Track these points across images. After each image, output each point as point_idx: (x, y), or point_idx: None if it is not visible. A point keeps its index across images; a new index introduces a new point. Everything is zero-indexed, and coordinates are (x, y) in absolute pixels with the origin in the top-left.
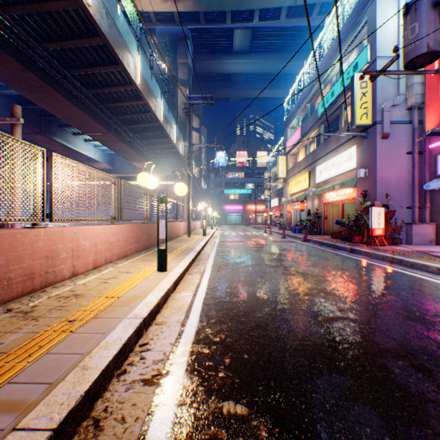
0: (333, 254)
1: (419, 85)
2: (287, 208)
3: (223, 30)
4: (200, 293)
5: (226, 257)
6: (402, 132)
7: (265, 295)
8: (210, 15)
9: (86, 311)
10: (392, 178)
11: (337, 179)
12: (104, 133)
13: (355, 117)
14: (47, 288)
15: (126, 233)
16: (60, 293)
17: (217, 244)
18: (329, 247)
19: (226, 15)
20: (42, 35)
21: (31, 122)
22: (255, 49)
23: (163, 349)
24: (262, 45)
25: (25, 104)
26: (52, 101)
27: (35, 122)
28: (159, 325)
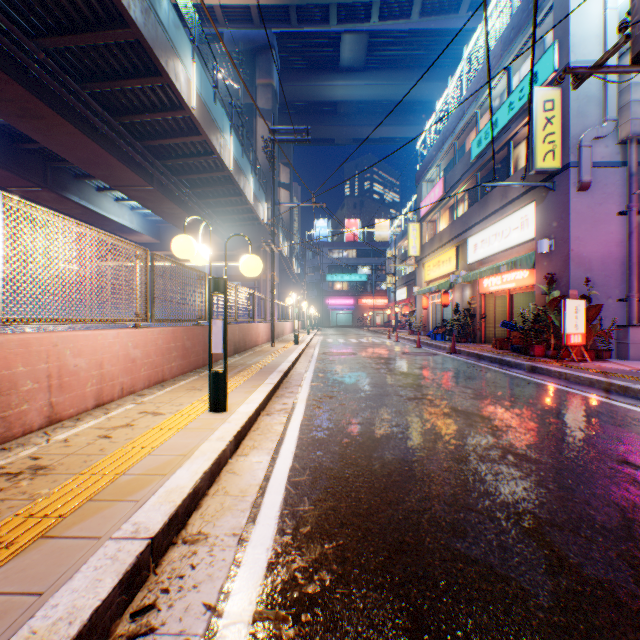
0: (504, 375)
1: (638, 104)
2: (421, 302)
3: (326, 35)
4: (283, 457)
5: (331, 381)
6: (611, 180)
7: (404, 462)
8: (305, 11)
9: (34, 515)
10: (595, 253)
11: (501, 256)
12: (142, 186)
13: (534, 156)
14: None
15: (162, 342)
16: (6, 463)
17: (316, 358)
18: (494, 364)
19: (330, 11)
20: (37, 25)
21: (30, 169)
22: (373, 65)
23: (186, 629)
24: (383, 58)
25: (19, 142)
26: (58, 134)
27: (36, 170)
28: (191, 545)
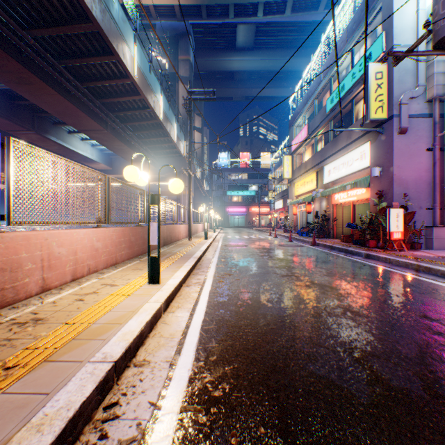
0: (348, 260)
1: (440, 75)
2: (292, 210)
3: (226, 25)
4: (198, 314)
5: (229, 264)
6: (421, 126)
7: (278, 317)
8: (212, 9)
9: (39, 348)
10: (411, 177)
11: (347, 178)
12: (100, 130)
13: (369, 110)
14: (3, 309)
15: (115, 237)
16: (17, 316)
17: (220, 248)
18: (341, 252)
19: (229, 9)
20: (29, 20)
21: (22, 118)
22: (259, 46)
23: (138, 416)
24: (266, 41)
25: (15, 100)
26: (42, 95)
27: (27, 119)
28: (139, 367)
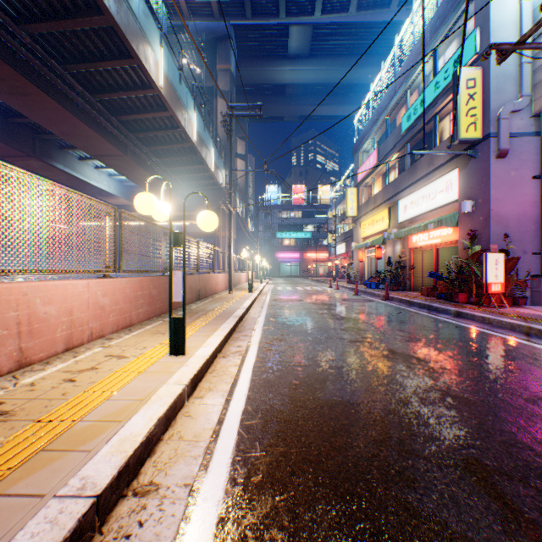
0: (433, 319)
1: None
2: (358, 256)
3: (276, 27)
4: (237, 400)
5: (280, 325)
6: (526, 148)
7: (351, 405)
8: (258, 6)
9: None
10: (512, 212)
11: (428, 216)
12: (117, 155)
13: (458, 128)
14: None
15: (129, 291)
16: None
17: (268, 304)
18: (423, 309)
19: (279, 6)
20: (23, 12)
21: (20, 140)
22: (316, 53)
23: None
24: (325, 47)
25: (11, 117)
26: (43, 109)
27: (26, 141)
28: (141, 498)
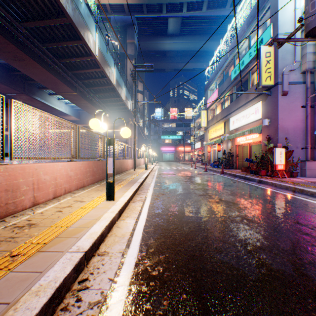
0: (246, 184)
1: (311, 54)
2: (207, 149)
3: (160, 18)
4: (141, 221)
5: (163, 187)
6: (298, 90)
7: (196, 223)
8: (150, 7)
9: (33, 243)
10: (290, 126)
11: (246, 127)
12: (71, 93)
13: (261, 79)
14: (7, 217)
15: (83, 168)
16: (17, 222)
17: (156, 176)
18: (241, 179)
19: (162, 7)
20: (22, 16)
21: (17, 84)
22: (184, 33)
23: (102, 287)
24: (189, 30)
25: (12, 71)
26: (31, 68)
27: (20, 85)
28: (101, 256)
